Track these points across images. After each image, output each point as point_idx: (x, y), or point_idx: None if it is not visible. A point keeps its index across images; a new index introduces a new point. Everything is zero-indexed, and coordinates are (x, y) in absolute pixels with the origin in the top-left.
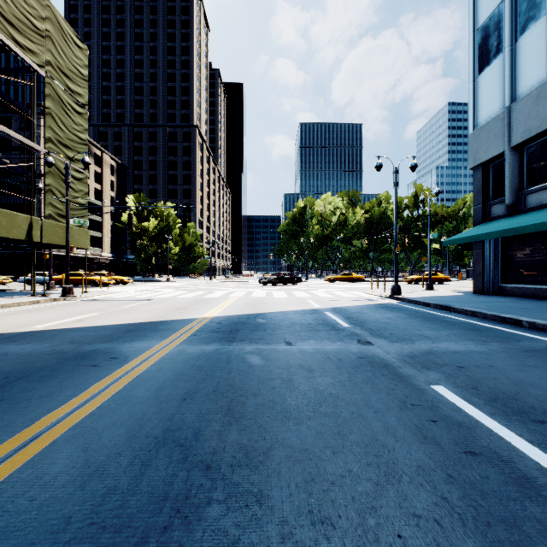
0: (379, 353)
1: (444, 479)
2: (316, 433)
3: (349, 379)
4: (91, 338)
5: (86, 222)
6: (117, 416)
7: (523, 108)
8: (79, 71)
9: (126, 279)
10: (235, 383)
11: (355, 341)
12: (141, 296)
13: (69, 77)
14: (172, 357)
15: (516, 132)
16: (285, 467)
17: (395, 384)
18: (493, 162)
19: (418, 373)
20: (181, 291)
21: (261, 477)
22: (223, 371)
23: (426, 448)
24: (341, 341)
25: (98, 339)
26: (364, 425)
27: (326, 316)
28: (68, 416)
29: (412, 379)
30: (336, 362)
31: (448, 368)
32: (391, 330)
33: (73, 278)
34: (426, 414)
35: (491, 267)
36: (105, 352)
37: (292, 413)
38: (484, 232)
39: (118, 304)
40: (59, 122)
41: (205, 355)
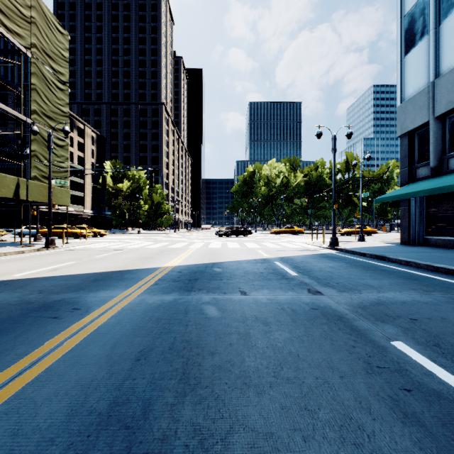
0: (330, 303)
1: None
2: (281, 408)
3: (306, 334)
4: (59, 288)
5: (66, 183)
6: (62, 383)
7: (446, 82)
8: (61, 53)
9: (103, 231)
10: (192, 338)
11: (306, 290)
12: (114, 246)
13: (52, 58)
14: (132, 308)
15: (440, 104)
16: None
17: (354, 340)
18: (418, 131)
19: (374, 327)
20: (149, 242)
21: None
22: (180, 324)
23: (410, 431)
24: (292, 290)
25: (66, 288)
26: (332, 395)
27: (276, 265)
28: (10, 382)
29: (369, 333)
30: (290, 314)
31: (402, 321)
32: (337, 279)
33: (58, 231)
34: (396, 381)
35: (417, 221)
36: (69, 302)
37: (252, 378)
38: (412, 190)
39: (92, 254)
40: (43, 97)
41: (164, 306)
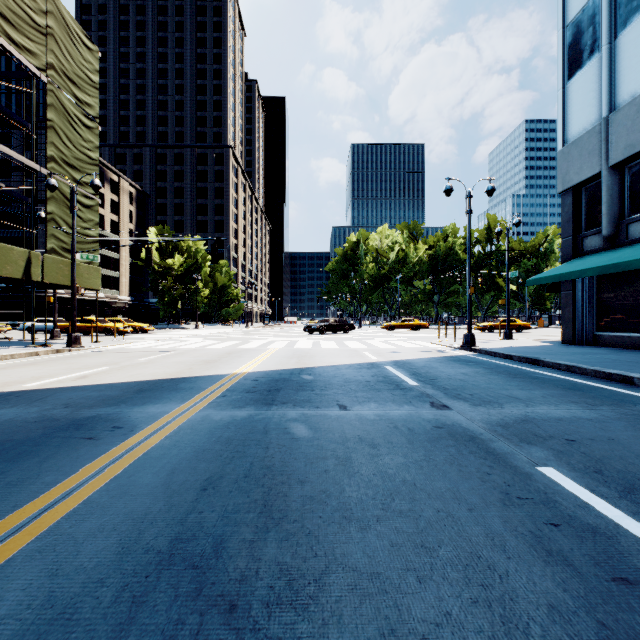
0: (460, 421)
1: (594, 630)
2: (390, 545)
3: (426, 459)
4: (92, 400)
5: (96, 258)
6: (108, 516)
7: (625, 118)
8: (88, 77)
9: (147, 326)
10: (274, 464)
11: (428, 404)
12: (162, 346)
13: (76, 84)
14: (192, 426)
15: (616, 148)
16: (348, 606)
17: (489, 465)
18: (586, 185)
19: (517, 450)
20: (211, 341)
21: (312, 626)
22: (258, 446)
23: (554, 571)
24: (409, 404)
25: (101, 402)
26: (457, 531)
27: (388, 372)
28: (40, 516)
29: (511, 458)
30: (406, 434)
31: (555, 442)
32: (471, 389)
33: (83, 325)
34: (541, 514)
35: (584, 311)
36: (107, 419)
37: (354, 511)
38: (577, 268)
39: (133, 357)
40: (64, 138)
41: (236, 424)
